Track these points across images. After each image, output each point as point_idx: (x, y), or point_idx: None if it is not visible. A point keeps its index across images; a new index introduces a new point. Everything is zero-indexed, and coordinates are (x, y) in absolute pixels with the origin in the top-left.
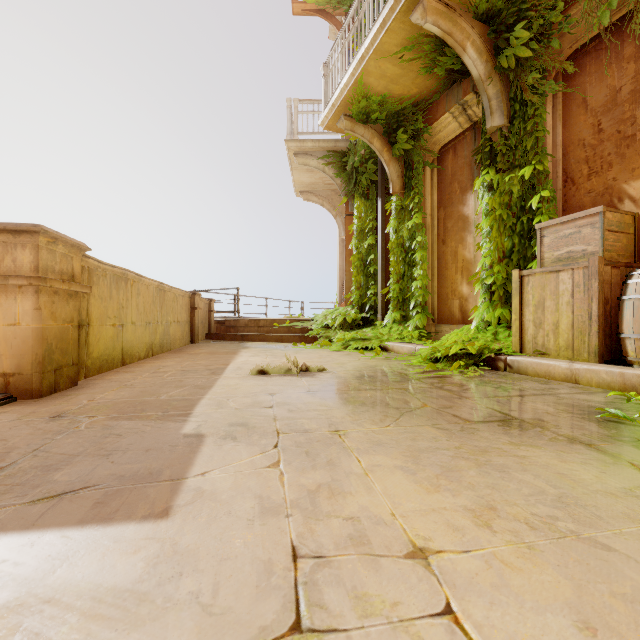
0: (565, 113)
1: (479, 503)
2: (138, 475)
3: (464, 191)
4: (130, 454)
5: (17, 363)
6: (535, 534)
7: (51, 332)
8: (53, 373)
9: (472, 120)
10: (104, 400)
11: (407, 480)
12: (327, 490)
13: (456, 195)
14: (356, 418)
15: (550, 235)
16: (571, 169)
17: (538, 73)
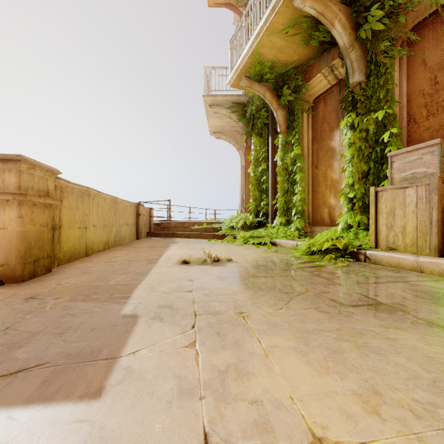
0: (409, 71)
1: (365, 387)
2: (82, 353)
3: (332, 130)
4: (79, 333)
5: (5, 257)
6: (421, 423)
7: (31, 234)
8: (32, 264)
9: (338, 78)
10: (68, 284)
11: (300, 361)
12: (234, 371)
13: (326, 133)
14: (256, 301)
15: (398, 161)
16: (413, 112)
17: (388, 41)
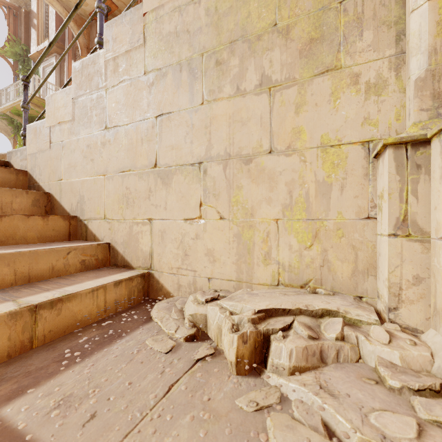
0: None
1: None
2: None
3: None
4: None
5: None
6: None
7: None
8: None
9: None
10: None
11: None
12: None
13: None
14: None
15: None
16: None
17: None
